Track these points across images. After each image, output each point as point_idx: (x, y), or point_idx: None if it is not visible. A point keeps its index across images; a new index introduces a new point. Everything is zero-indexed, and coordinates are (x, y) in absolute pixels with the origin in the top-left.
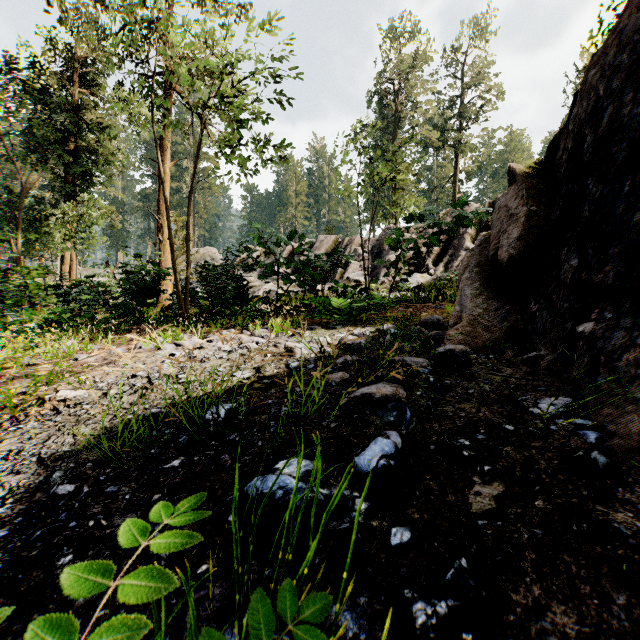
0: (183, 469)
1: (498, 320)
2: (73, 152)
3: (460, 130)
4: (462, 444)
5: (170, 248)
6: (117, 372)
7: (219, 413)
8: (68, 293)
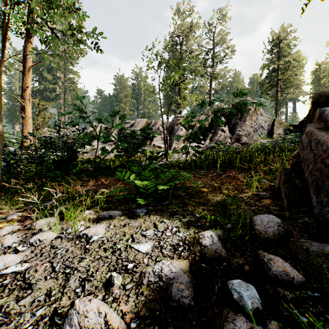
0: None
1: None
2: None
3: (213, 67)
4: None
5: None
6: None
7: None
8: None
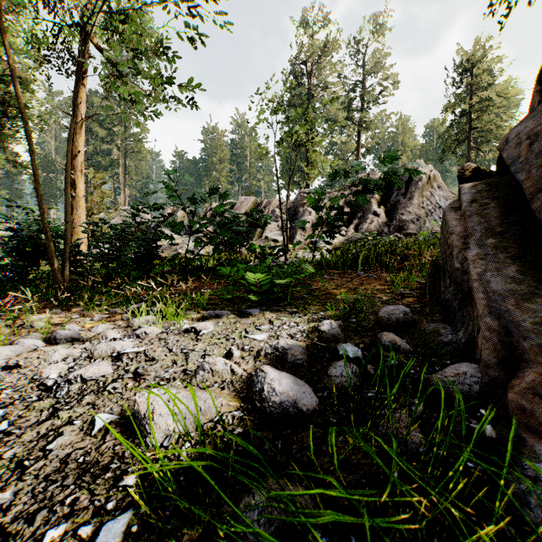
0: None
1: None
2: None
3: (362, 110)
4: None
5: (38, 200)
6: None
7: None
8: None
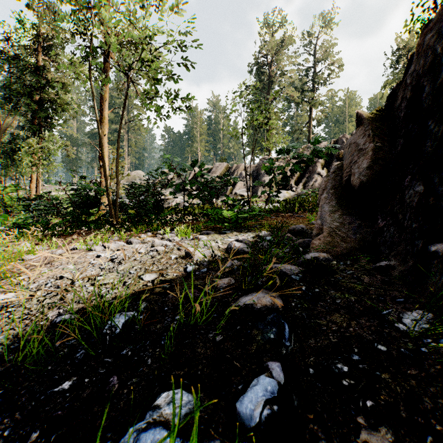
0: (71, 394)
1: (352, 232)
2: (38, 102)
3: (313, 90)
4: (341, 370)
5: (103, 172)
6: (50, 273)
7: (116, 326)
8: (29, 205)
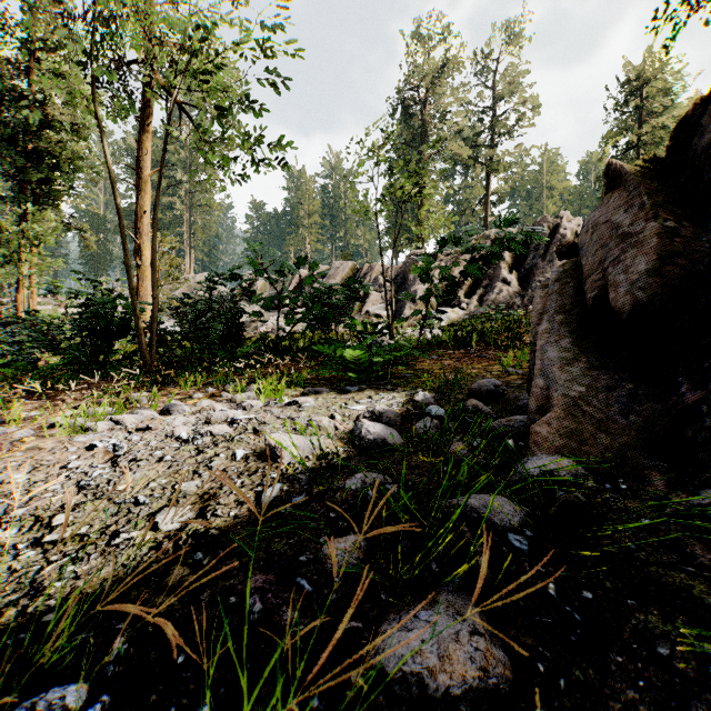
0: None
1: (617, 409)
2: (31, 155)
3: (492, 146)
4: None
5: (128, 276)
6: None
7: None
8: None
